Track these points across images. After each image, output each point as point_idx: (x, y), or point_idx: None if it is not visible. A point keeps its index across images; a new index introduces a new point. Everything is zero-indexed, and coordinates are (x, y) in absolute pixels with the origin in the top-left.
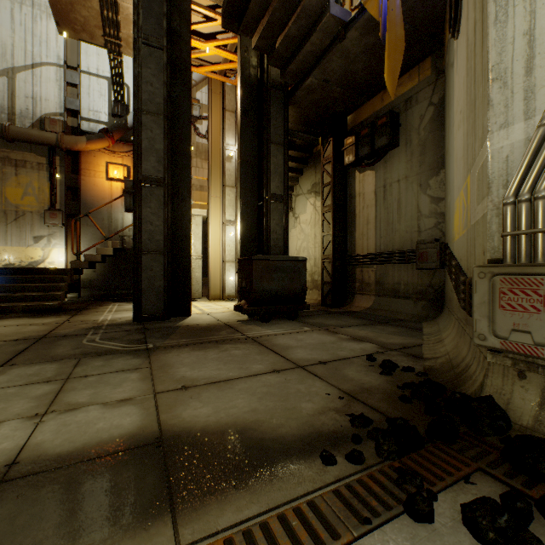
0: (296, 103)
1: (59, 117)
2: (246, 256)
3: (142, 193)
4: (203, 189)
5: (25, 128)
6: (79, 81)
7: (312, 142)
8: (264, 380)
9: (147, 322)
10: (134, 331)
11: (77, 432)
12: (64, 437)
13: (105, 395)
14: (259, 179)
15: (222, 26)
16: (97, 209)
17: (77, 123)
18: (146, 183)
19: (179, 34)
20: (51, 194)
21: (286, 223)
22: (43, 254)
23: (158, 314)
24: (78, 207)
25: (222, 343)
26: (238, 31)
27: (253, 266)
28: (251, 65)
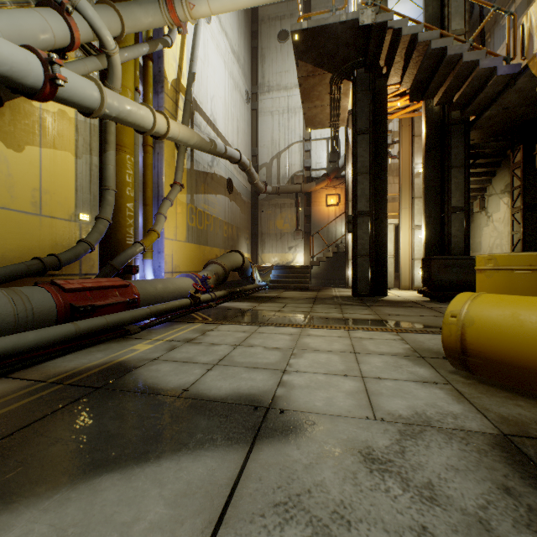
0: (478, 128)
1: (300, 173)
2: (429, 256)
3: (357, 222)
4: (394, 200)
5: (286, 185)
6: (311, 147)
7: (502, 147)
8: (427, 317)
9: (360, 297)
10: (356, 299)
11: (356, 316)
12: (353, 316)
13: (358, 312)
14: (441, 196)
15: (409, 102)
16: (323, 228)
17: (309, 174)
18: (360, 216)
19: (379, 116)
20: (296, 221)
21: (466, 228)
22: (292, 257)
23: (366, 293)
24: (310, 227)
25: (407, 307)
26: (422, 100)
27: (431, 264)
28: (434, 113)
